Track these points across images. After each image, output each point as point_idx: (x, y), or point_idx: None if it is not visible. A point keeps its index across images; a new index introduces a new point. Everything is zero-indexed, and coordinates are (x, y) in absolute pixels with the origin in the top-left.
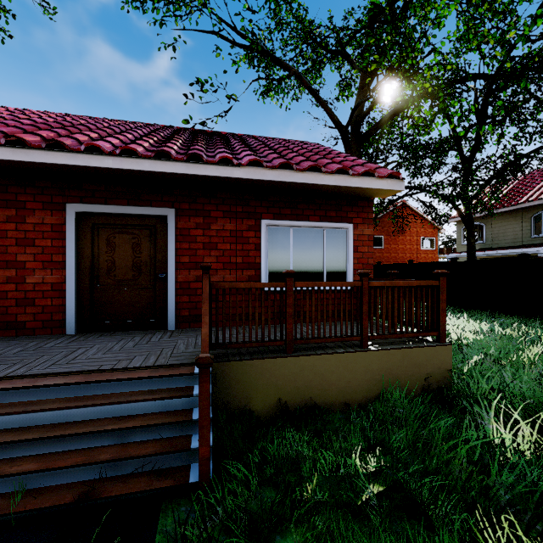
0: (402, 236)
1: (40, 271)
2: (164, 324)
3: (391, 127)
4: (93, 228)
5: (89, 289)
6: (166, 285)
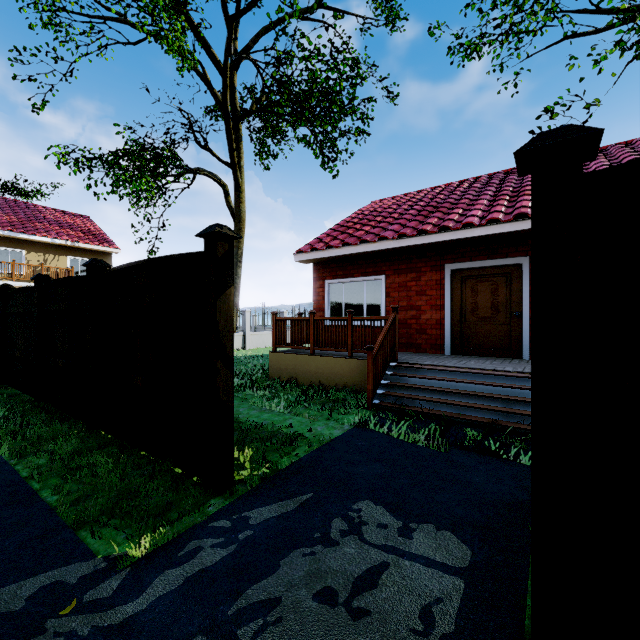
0: None
1: (429, 311)
2: (518, 354)
3: None
4: (462, 280)
5: (459, 324)
6: (520, 322)
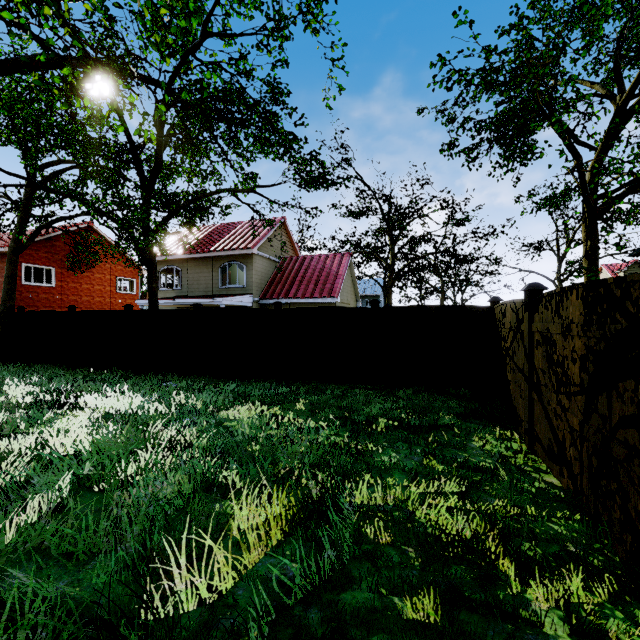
0: (88, 272)
1: None
2: None
3: (49, 97)
4: None
5: None
6: None
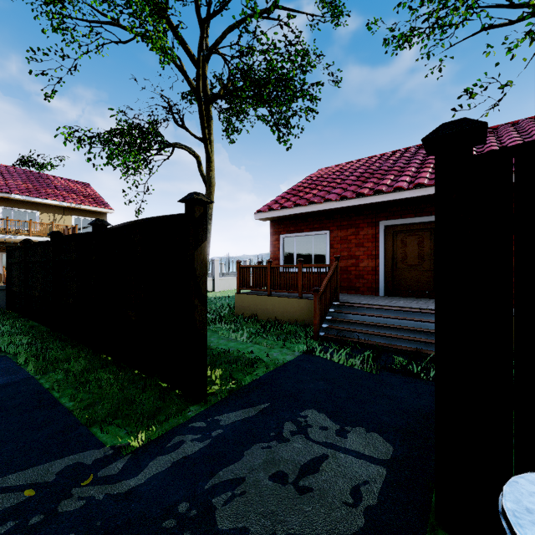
0: None
1: (366, 260)
2: None
3: None
4: (393, 234)
5: (391, 271)
6: None
